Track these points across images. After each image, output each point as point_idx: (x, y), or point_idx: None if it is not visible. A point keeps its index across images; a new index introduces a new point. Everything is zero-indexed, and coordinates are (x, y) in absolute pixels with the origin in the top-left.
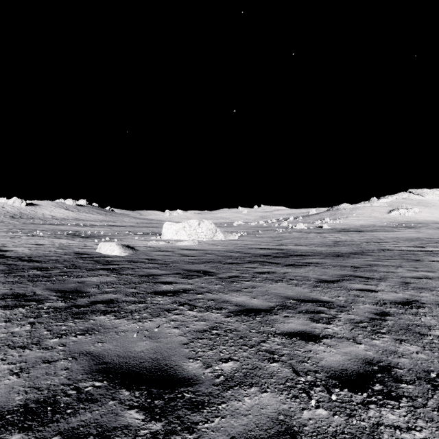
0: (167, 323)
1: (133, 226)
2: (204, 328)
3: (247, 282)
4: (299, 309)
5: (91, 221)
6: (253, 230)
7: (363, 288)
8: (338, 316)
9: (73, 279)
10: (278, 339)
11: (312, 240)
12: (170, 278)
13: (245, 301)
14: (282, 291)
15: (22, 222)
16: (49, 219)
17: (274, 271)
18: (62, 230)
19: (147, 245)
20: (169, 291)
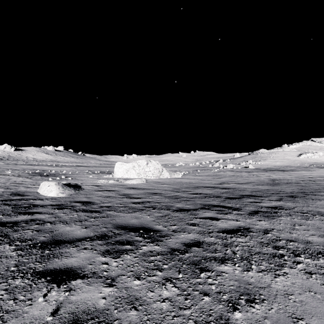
0: None
1: (95, 166)
2: None
3: (223, 266)
4: None
5: (64, 162)
6: (192, 169)
7: None
8: None
9: None
10: None
11: (248, 178)
12: (80, 255)
13: None
14: None
15: (7, 163)
16: (30, 161)
17: (246, 226)
18: (32, 169)
19: (95, 184)
20: None
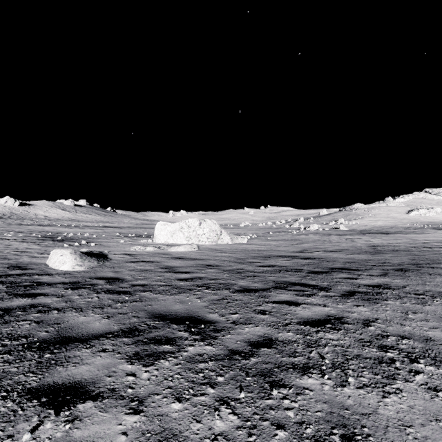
0: None
1: (129, 227)
2: None
3: (306, 379)
4: None
5: (87, 221)
6: (262, 231)
7: None
8: None
9: None
10: None
11: (339, 244)
12: (95, 361)
13: None
14: None
15: (8, 223)
16: (41, 220)
17: (339, 315)
18: (43, 231)
19: (127, 252)
20: None
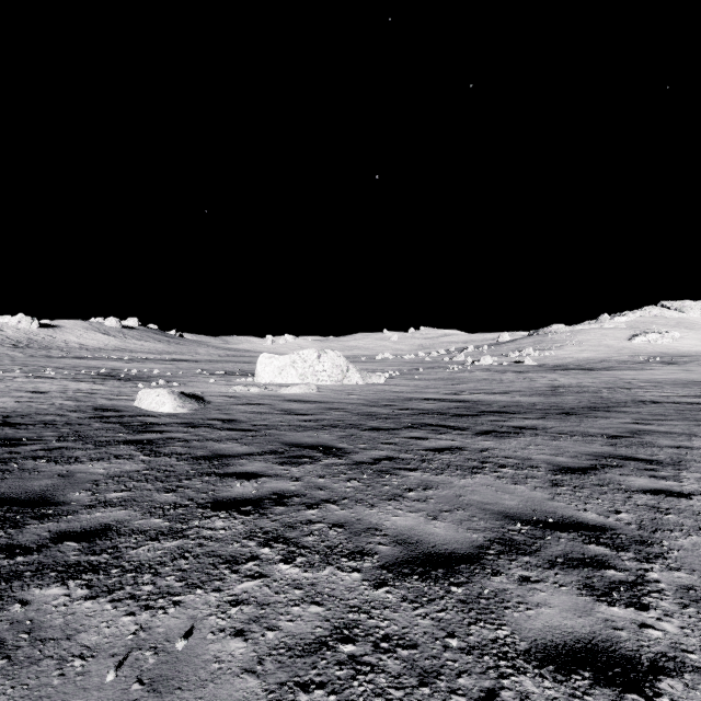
0: (218, 613)
1: (211, 361)
2: (316, 632)
3: (412, 473)
4: (547, 554)
5: (144, 352)
6: (409, 367)
7: (654, 487)
8: (650, 577)
9: (53, 467)
10: (531, 681)
11: (511, 384)
12: (255, 465)
13: (417, 528)
14: (491, 498)
15: (30, 354)
16: (75, 350)
17: (461, 446)
18: (90, 367)
19: (227, 394)
20: (246, 498)
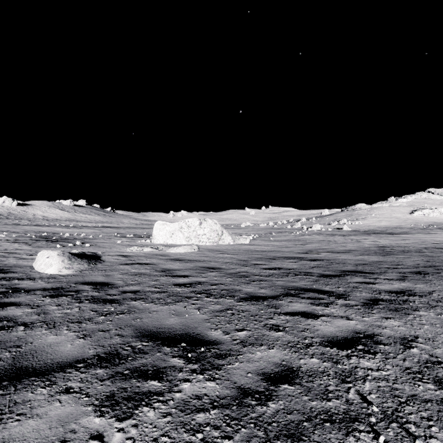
0: None
1: (129, 228)
2: None
3: None
4: None
5: (86, 222)
6: (264, 231)
7: None
8: None
9: None
10: None
11: (345, 244)
12: (49, 411)
13: None
14: None
15: (5, 223)
16: (39, 220)
17: (368, 331)
18: (38, 231)
19: (123, 253)
20: None
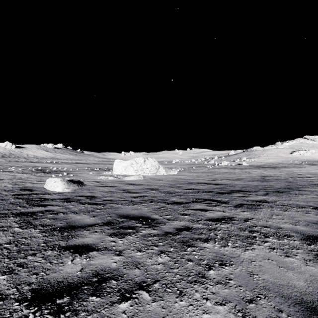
0: None
1: (94, 163)
2: None
3: (206, 244)
4: None
5: (63, 159)
6: (188, 166)
7: None
8: None
9: None
10: None
11: (240, 175)
12: (92, 236)
13: None
14: (280, 277)
15: (9, 160)
16: (31, 158)
17: (230, 216)
18: (34, 166)
19: (96, 180)
20: (68, 282)
